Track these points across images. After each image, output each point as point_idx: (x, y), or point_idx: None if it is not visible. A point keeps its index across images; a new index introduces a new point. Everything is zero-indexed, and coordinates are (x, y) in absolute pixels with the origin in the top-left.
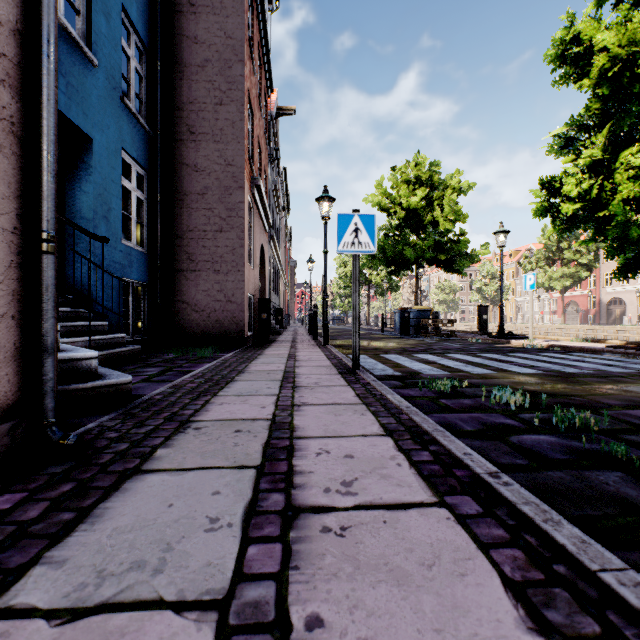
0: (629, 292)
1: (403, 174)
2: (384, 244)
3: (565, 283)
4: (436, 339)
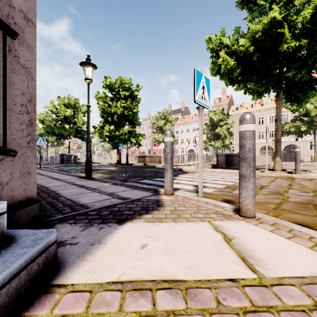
0: (147, 149)
1: (63, 101)
2: (54, 128)
3: (128, 146)
4: (72, 164)
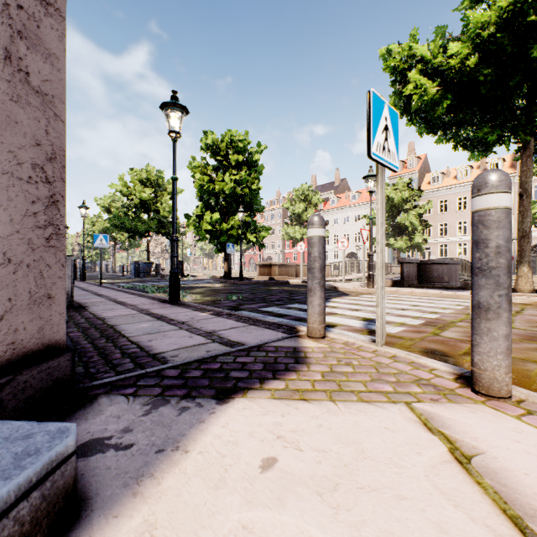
0: (274, 253)
1: (138, 175)
2: (124, 219)
3: (243, 247)
4: (152, 279)
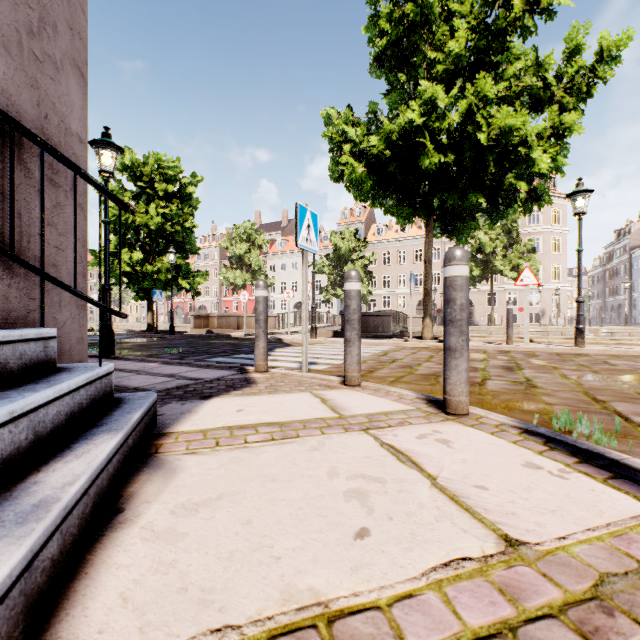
0: (209, 302)
1: None
2: None
3: (168, 293)
4: None
